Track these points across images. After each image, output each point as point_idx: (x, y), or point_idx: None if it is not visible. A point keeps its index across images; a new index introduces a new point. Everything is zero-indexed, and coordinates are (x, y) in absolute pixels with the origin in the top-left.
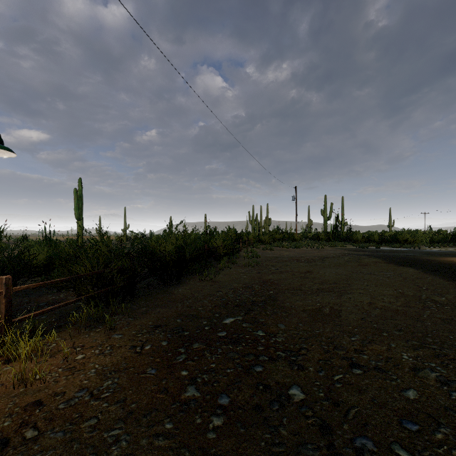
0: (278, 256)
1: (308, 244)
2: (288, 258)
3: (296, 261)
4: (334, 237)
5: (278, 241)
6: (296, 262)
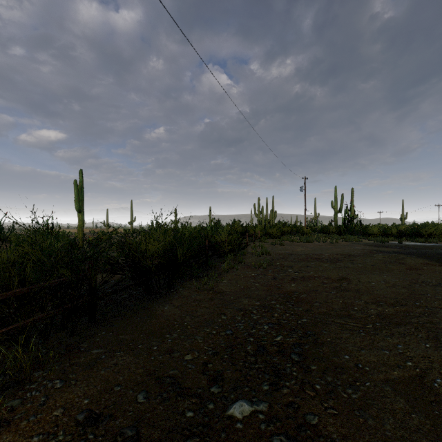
0: (291, 253)
1: (319, 238)
2: (304, 256)
3: (316, 260)
4: (346, 230)
5: (286, 235)
6: (317, 262)
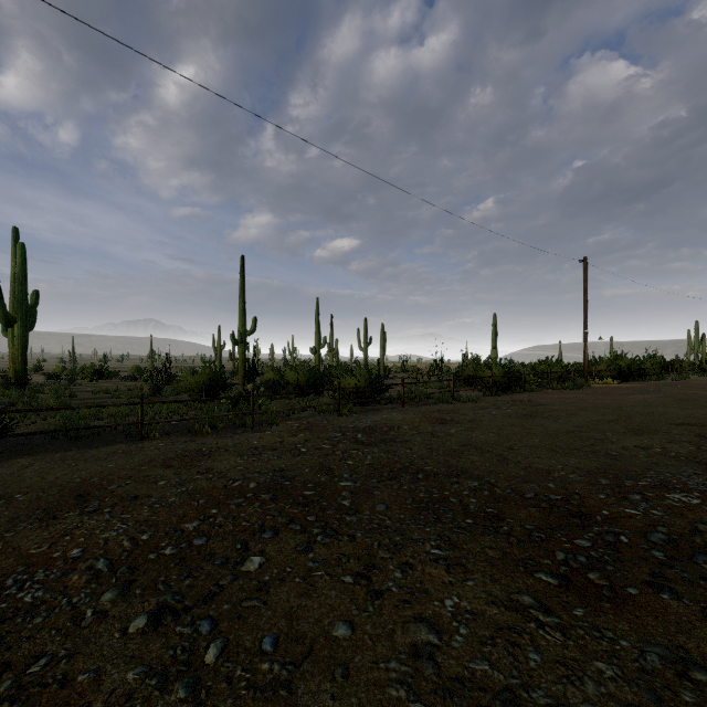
0: None
1: None
2: None
3: None
4: None
5: None
6: None
